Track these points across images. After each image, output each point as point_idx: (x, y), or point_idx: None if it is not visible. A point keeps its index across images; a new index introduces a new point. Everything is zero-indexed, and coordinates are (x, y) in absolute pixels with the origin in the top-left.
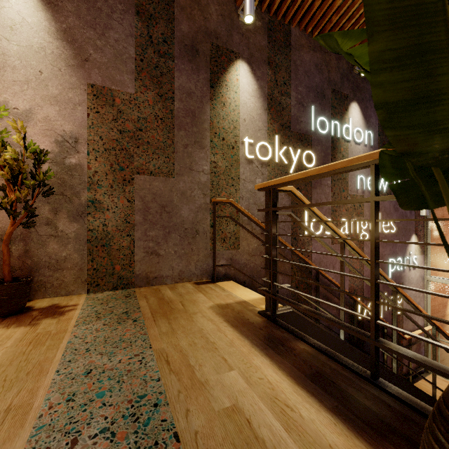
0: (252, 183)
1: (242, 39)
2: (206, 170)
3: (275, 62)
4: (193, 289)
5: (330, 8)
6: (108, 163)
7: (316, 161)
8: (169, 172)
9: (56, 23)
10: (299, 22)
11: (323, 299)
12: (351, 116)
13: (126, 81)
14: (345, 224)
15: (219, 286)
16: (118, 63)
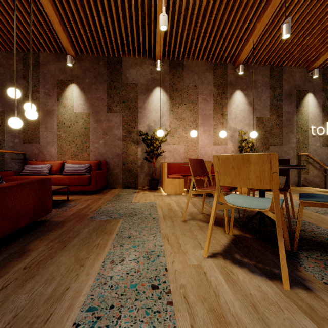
0: (315, 145)
1: (310, 84)
2: (294, 142)
3: (326, 89)
4: (295, 187)
5: None
6: (261, 143)
7: None
8: (280, 144)
9: (247, 100)
10: None
11: None
12: None
13: (266, 113)
14: None
15: (305, 187)
16: (264, 108)
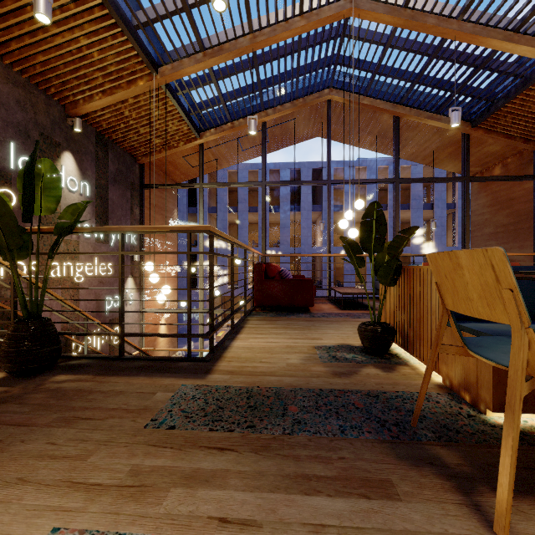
0: None
1: None
2: None
3: None
4: None
5: (33, 57)
6: None
7: (17, 201)
8: None
9: None
10: None
11: None
12: (64, 164)
13: None
14: (57, 268)
15: None
16: None
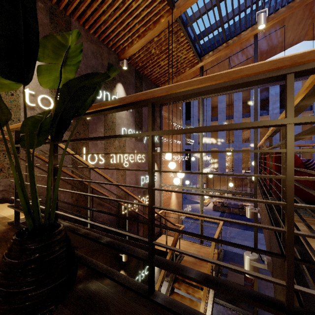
0: None
1: None
2: None
3: None
4: None
5: (99, 20)
6: None
7: None
8: None
9: None
10: (79, 19)
11: (98, 205)
12: (118, 91)
13: None
14: (114, 157)
15: None
16: None
